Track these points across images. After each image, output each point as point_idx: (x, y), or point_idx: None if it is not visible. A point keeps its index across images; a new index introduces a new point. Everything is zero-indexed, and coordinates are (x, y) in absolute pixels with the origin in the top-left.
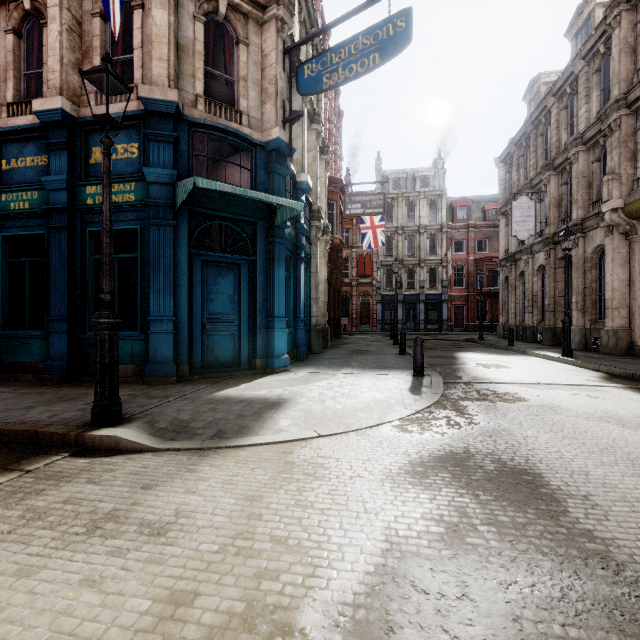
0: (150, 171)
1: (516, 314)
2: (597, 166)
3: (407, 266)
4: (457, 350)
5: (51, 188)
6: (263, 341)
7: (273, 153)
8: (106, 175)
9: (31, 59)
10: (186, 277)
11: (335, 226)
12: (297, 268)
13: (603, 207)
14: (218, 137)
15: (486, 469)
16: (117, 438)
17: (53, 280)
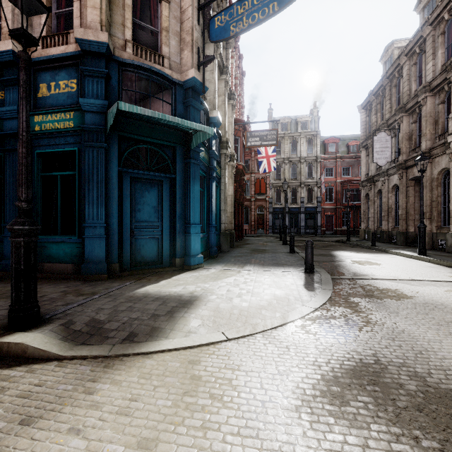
0: (85, 101)
1: (374, 222)
2: (442, 107)
3: (291, 187)
4: (333, 249)
5: (5, 117)
6: (181, 243)
7: (189, 90)
8: (22, 88)
9: None
10: (116, 191)
11: (239, 156)
12: (210, 185)
13: (449, 138)
14: (144, 75)
15: (408, 389)
16: (24, 345)
17: (7, 193)
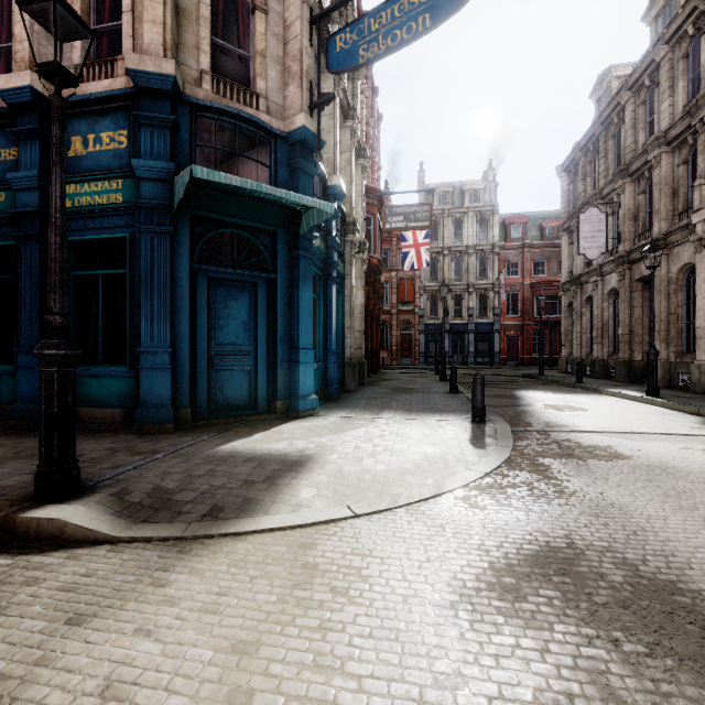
0: (140, 163)
1: (582, 345)
2: (684, 170)
3: (454, 291)
4: (516, 388)
5: (19, 187)
6: (285, 378)
7: (297, 146)
8: (56, 148)
9: (0, 31)
10: (187, 298)
11: (373, 244)
12: (328, 290)
13: (694, 217)
14: (228, 124)
15: (611, 581)
16: (61, 522)
17: (22, 302)
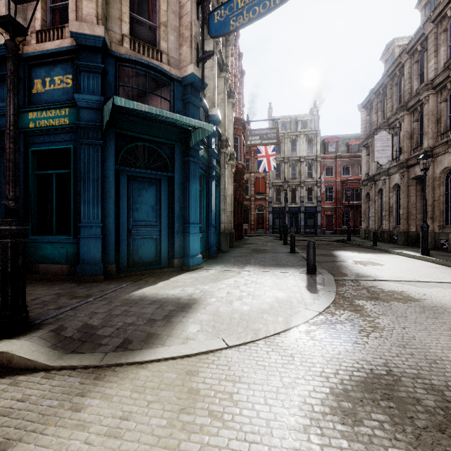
0: (80, 97)
1: (375, 221)
2: (444, 105)
3: (291, 186)
4: (333, 249)
5: None
6: (180, 243)
7: (188, 87)
8: (10, 79)
9: None
10: (113, 189)
11: (239, 155)
12: (209, 184)
13: None
14: (141, 71)
15: (426, 405)
16: (9, 355)
17: (1, 192)
